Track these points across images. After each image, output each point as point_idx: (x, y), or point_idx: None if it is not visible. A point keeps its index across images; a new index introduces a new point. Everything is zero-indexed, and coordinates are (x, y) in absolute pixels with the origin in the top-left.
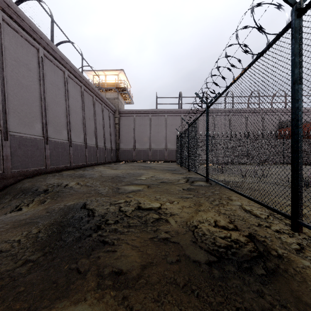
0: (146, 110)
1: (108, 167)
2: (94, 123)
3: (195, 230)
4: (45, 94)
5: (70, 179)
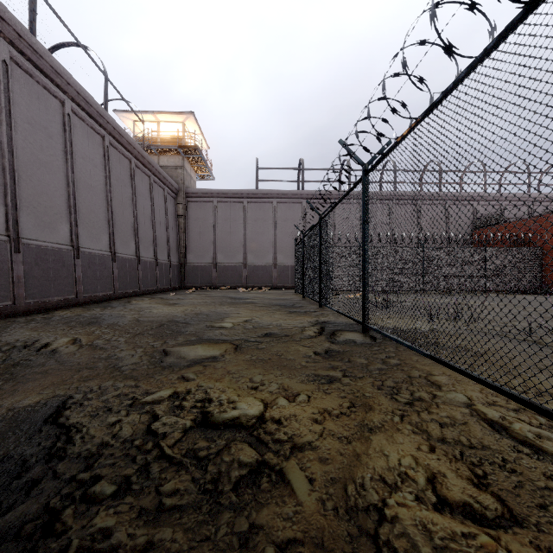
0: (237, 190)
1: (158, 301)
2: (132, 213)
3: (380, 534)
4: (15, 143)
5: (62, 329)
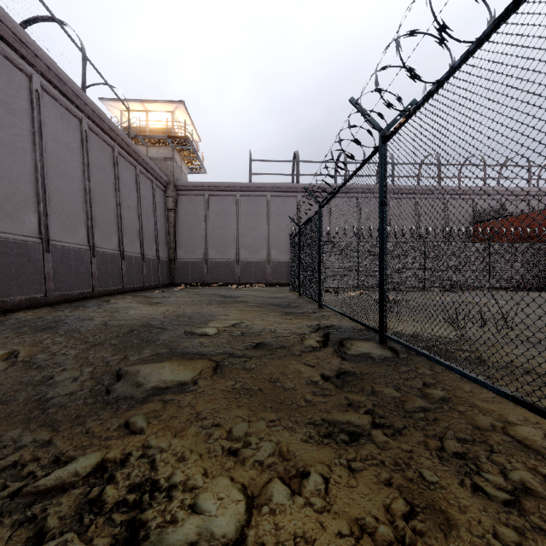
0: (229, 183)
1: (140, 300)
2: (115, 204)
3: None
4: None
5: (5, 337)
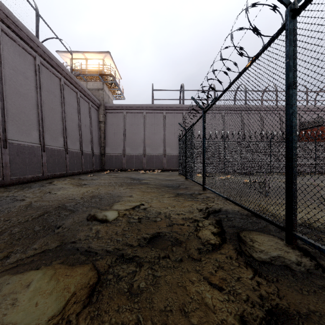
0: (139, 105)
1: (74, 181)
2: (61, 117)
3: None
4: None
5: None
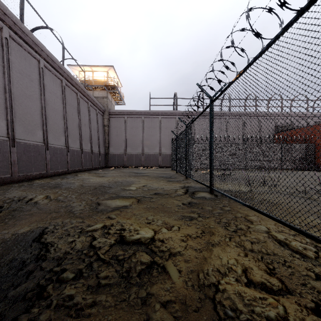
0: (138, 111)
1: (93, 174)
2: (78, 124)
3: (216, 298)
4: (12, 84)
5: (39, 190)
